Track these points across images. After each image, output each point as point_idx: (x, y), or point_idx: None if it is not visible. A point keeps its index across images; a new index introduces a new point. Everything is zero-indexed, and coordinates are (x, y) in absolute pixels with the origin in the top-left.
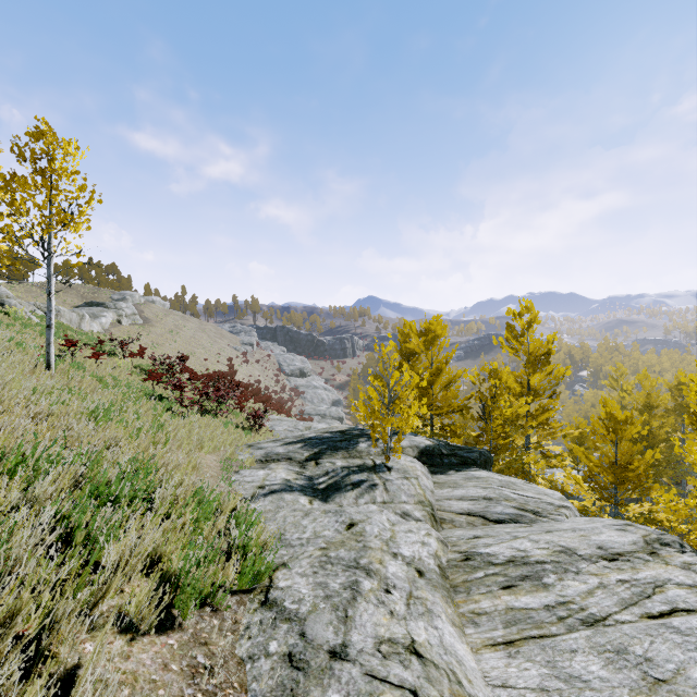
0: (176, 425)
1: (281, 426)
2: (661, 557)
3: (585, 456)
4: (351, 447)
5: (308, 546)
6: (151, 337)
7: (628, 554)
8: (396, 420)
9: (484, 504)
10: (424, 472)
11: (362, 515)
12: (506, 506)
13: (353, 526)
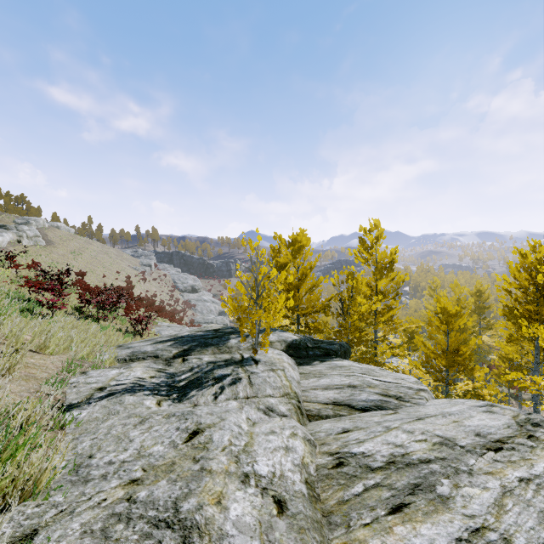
0: (23, 324)
1: (167, 330)
2: (542, 440)
3: (424, 345)
4: (221, 343)
5: (112, 478)
6: (52, 256)
7: (509, 441)
8: (268, 322)
9: (349, 392)
10: (290, 363)
11: (214, 417)
12: (371, 393)
13: (197, 434)
